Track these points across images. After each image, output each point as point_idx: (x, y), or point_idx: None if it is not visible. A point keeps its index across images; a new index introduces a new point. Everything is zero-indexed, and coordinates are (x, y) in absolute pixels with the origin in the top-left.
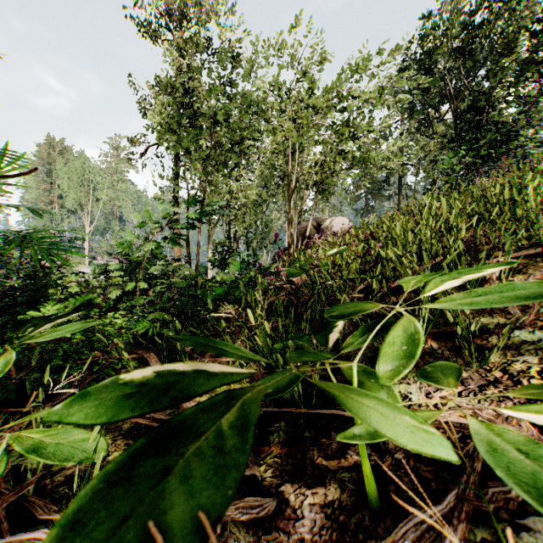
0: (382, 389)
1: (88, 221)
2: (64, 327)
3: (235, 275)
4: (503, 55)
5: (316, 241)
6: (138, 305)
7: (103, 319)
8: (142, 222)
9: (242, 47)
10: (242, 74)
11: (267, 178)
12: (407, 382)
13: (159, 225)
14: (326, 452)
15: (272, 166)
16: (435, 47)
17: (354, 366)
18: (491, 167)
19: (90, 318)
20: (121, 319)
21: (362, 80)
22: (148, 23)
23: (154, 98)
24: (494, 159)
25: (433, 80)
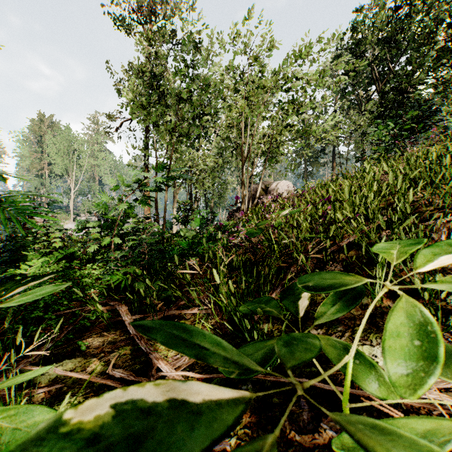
0: (369, 373)
1: (73, 184)
2: (36, 290)
3: (197, 231)
4: (422, 44)
5: (265, 201)
6: (112, 260)
7: (83, 270)
8: (116, 186)
9: (202, 38)
10: (202, 60)
11: (223, 148)
12: (370, 343)
13: (131, 188)
14: (297, 423)
15: (227, 138)
16: (364, 37)
17: (349, 358)
18: (416, 138)
19: (71, 269)
20: (98, 270)
21: (305, 64)
22: (122, 17)
23: (128, 81)
24: (416, 132)
25: (363, 65)
